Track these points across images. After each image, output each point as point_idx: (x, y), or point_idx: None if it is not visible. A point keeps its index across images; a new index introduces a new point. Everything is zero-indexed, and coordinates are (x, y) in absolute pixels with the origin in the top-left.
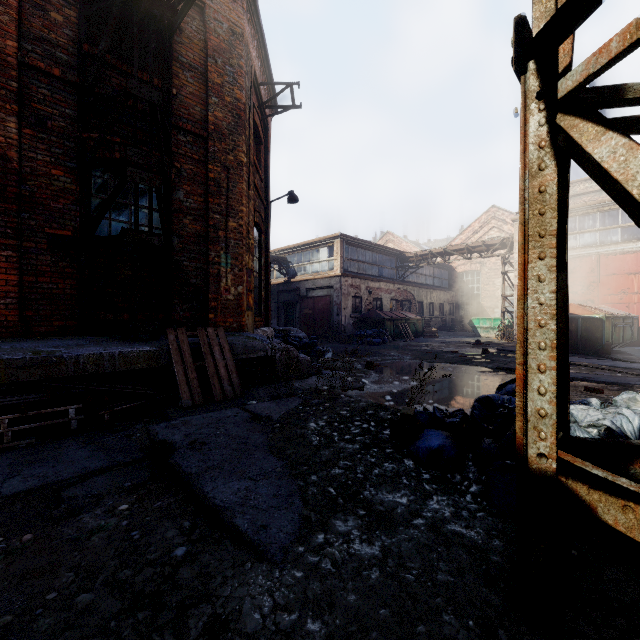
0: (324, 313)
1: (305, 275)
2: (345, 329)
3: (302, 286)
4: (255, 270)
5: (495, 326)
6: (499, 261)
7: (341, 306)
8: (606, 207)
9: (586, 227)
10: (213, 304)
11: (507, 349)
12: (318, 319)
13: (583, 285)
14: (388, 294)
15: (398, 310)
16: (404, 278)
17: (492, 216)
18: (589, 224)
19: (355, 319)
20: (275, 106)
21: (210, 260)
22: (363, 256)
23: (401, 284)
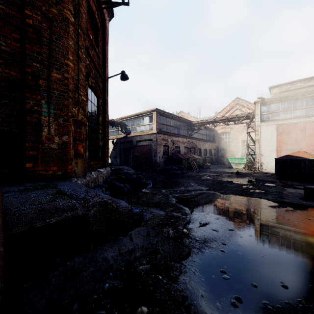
0: (147, 155)
1: (136, 133)
2: (159, 164)
3: (134, 139)
4: (93, 125)
5: (241, 162)
6: (240, 127)
7: (157, 151)
8: (309, 95)
9: (297, 106)
10: (31, 153)
11: (262, 179)
12: (143, 158)
13: (296, 140)
14: (183, 144)
15: (188, 153)
16: (191, 135)
17: (236, 103)
18: (299, 105)
19: (165, 159)
20: (109, 2)
21: (27, 108)
22: (169, 122)
23: (190, 139)
